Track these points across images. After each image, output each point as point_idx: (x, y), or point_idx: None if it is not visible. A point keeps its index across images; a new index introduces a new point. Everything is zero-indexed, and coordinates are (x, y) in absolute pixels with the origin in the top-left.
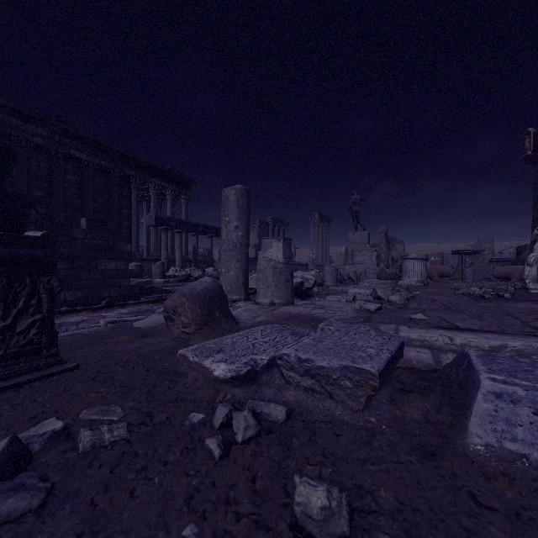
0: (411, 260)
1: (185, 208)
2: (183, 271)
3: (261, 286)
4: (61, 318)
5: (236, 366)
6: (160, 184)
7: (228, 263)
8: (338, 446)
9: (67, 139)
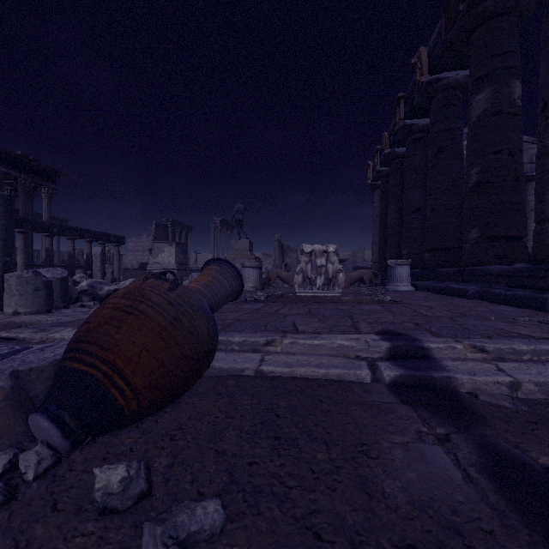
0: (247, 268)
1: (47, 203)
2: None
3: (6, 295)
4: None
5: None
6: (6, 172)
7: None
8: None
9: None
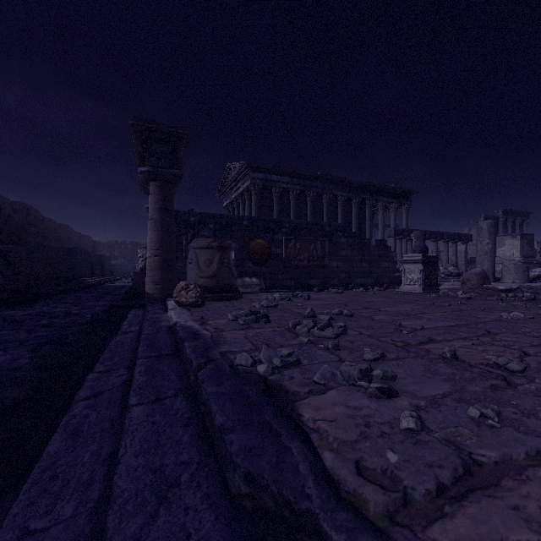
0: None
1: (405, 216)
2: None
3: (506, 273)
4: None
5: (506, 287)
6: (386, 201)
7: (481, 262)
8: (537, 299)
9: (331, 184)
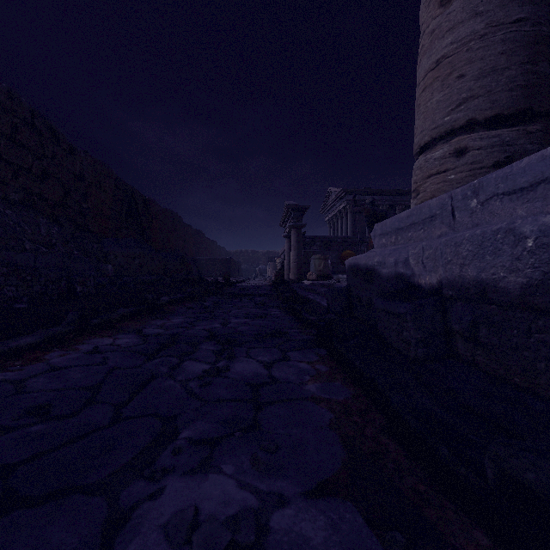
0: None
1: None
2: None
3: None
4: None
5: None
6: None
7: None
8: None
9: None
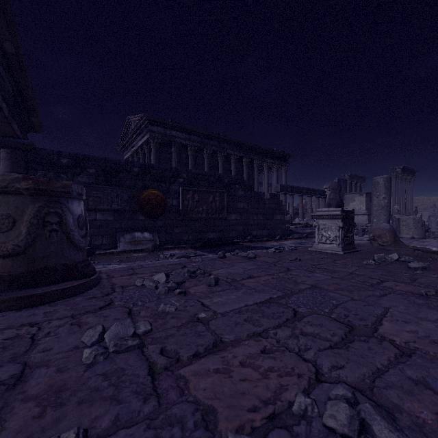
0: None
1: (285, 175)
2: (303, 220)
3: (404, 228)
4: (267, 243)
5: None
6: (270, 162)
7: (378, 216)
8: None
9: (225, 144)
